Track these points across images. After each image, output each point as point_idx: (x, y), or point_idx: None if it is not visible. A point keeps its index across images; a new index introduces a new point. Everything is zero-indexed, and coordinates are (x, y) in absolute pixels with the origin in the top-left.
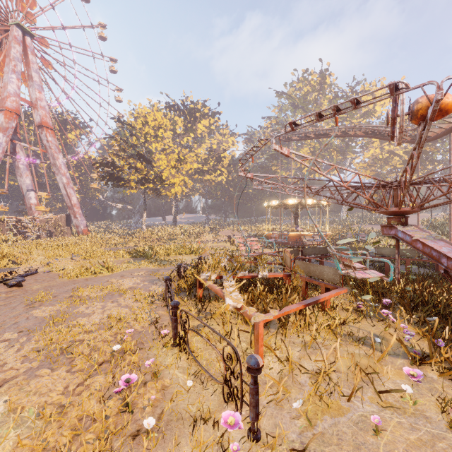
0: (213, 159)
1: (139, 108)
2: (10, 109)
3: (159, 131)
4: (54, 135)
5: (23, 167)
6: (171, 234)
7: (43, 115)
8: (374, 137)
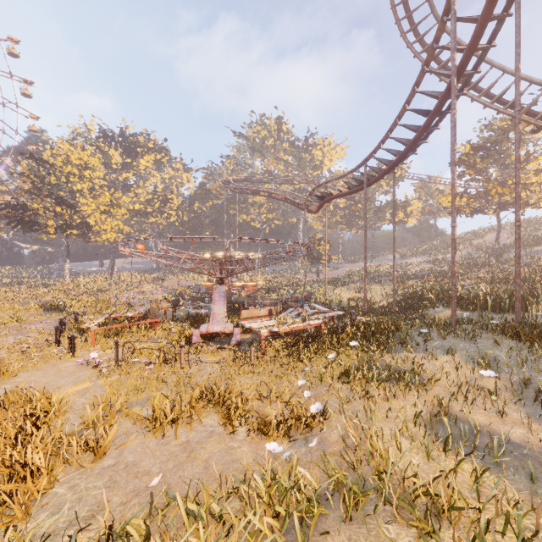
0: (159, 200)
1: (59, 143)
2: None
3: (86, 172)
4: None
5: None
6: (103, 285)
7: None
8: (289, 203)
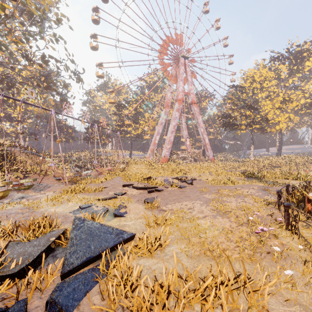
0: None
1: (247, 72)
2: (180, 99)
3: (265, 83)
4: (197, 107)
5: (184, 126)
6: (276, 163)
7: (192, 97)
8: None
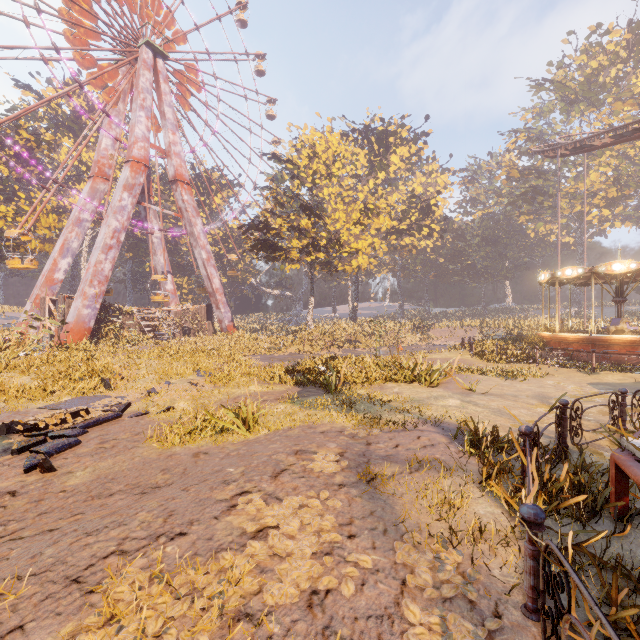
0: (416, 211)
1: (303, 134)
2: (137, 160)
3: (335, 167)
4: (190, 193)
5: (157, 242)
6: (352, 334)
7: (177, 165)
8: None
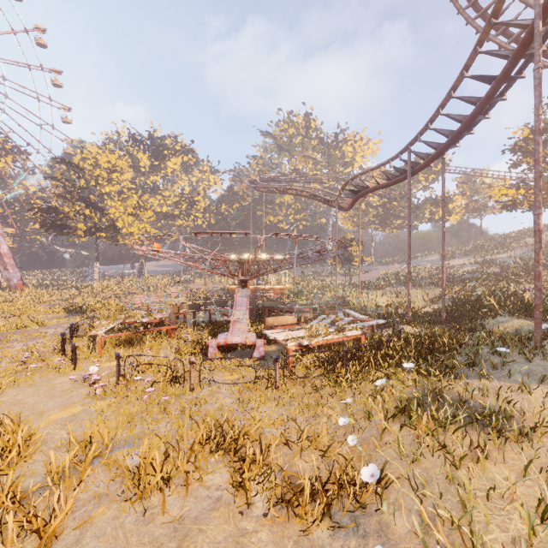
0: (186, 203)
1: (89, 147)
2: None
3: (114, 174)
4: None
5: None
6: (131, 288)
7: None
8: (318, 200)
